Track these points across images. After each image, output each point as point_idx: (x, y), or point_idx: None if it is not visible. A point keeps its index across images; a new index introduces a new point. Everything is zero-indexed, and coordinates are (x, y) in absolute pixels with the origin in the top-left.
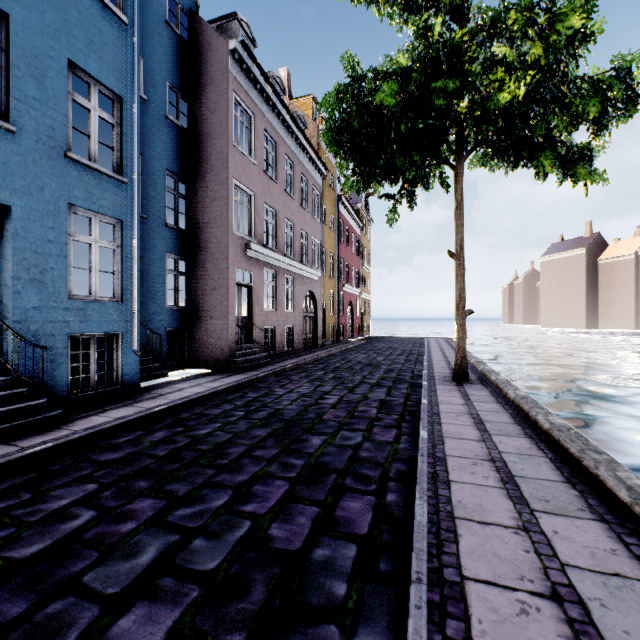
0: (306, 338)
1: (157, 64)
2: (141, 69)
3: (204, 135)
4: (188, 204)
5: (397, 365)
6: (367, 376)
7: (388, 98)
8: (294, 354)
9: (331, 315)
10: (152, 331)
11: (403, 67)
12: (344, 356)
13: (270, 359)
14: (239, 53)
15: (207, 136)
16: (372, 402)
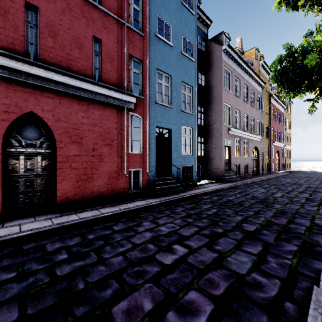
0: (253, 170)
1: None
2: None
3: (211, 87)
4: (204, 115)
5: (314, 185)
6: (295, 188)
7: (311, 62)
8: (248, 177)
9: (266, 158)
10: None
11: (320, 42)
12: (277, 179)
13: (238, 178)
14: (226, 49)
15: (212, 87)
16: (301, 198)
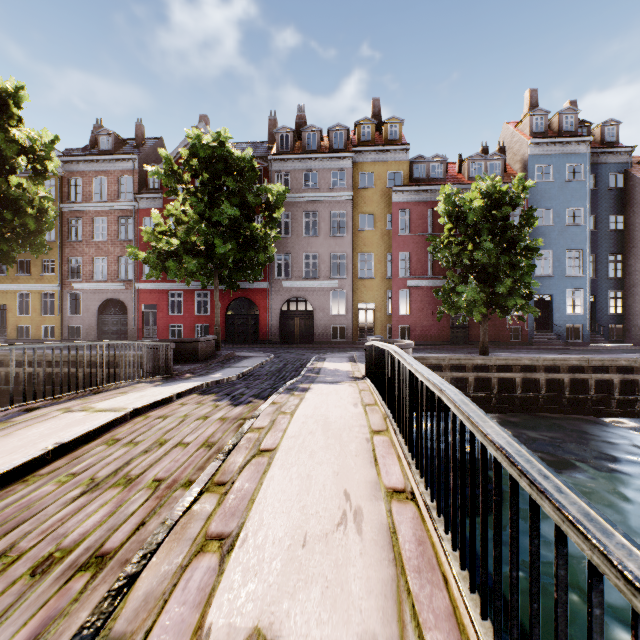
0: None
1: (602, 211)
2: (594, 220)
3: (631, 230)
4: (622, 264)
5: None
6: None
7: None
8: None
9: None
10: (599, 325)
11: None
12: None
13: None
14: None
15: (632, 230)
16: None
